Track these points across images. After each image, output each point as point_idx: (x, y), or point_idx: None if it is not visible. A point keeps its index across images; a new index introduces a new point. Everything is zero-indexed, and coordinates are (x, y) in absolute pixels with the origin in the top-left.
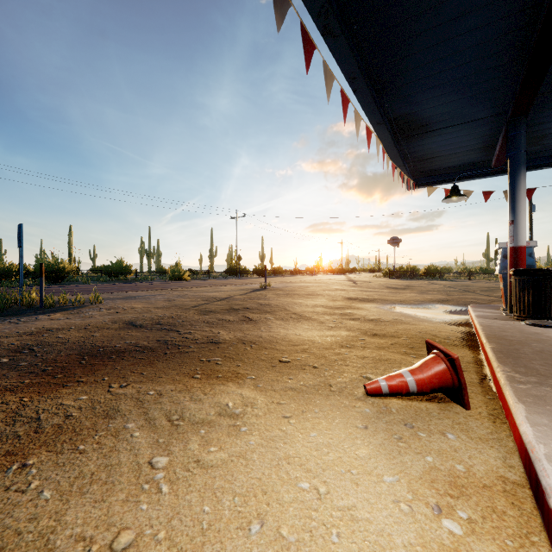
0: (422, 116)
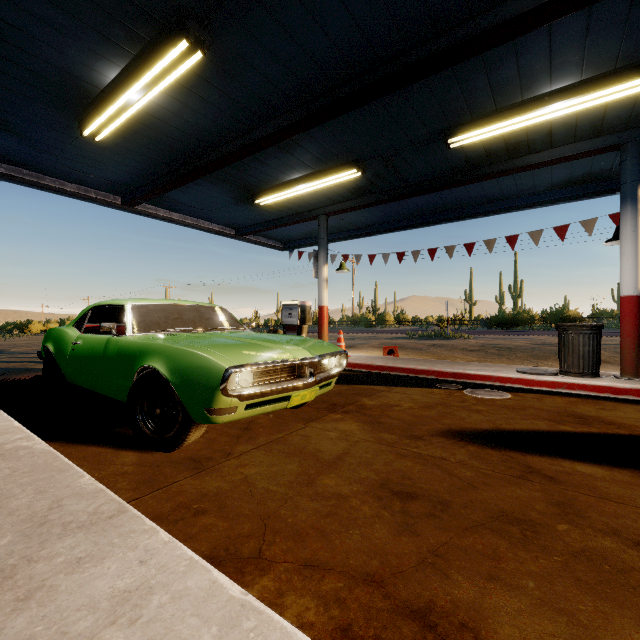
0: (564, 179)
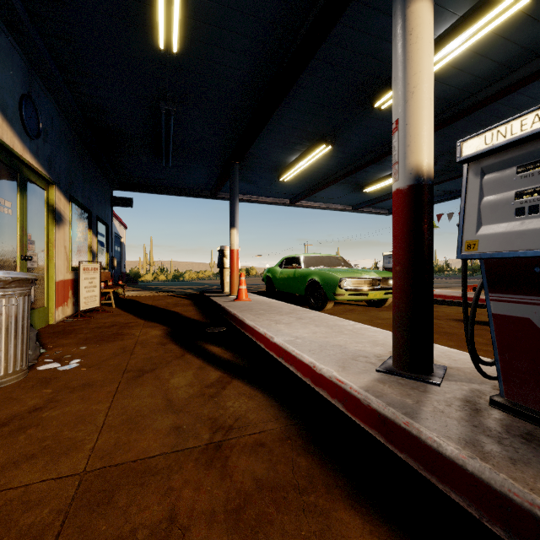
0: None
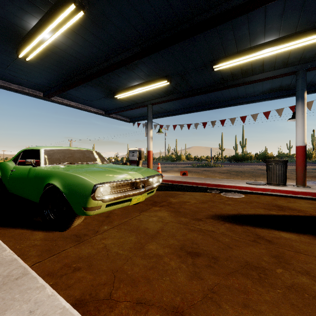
0: (268, 89)
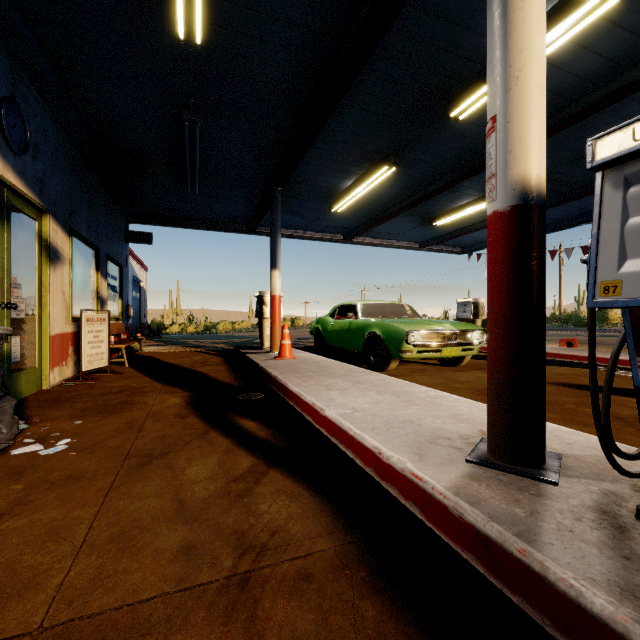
0: None
